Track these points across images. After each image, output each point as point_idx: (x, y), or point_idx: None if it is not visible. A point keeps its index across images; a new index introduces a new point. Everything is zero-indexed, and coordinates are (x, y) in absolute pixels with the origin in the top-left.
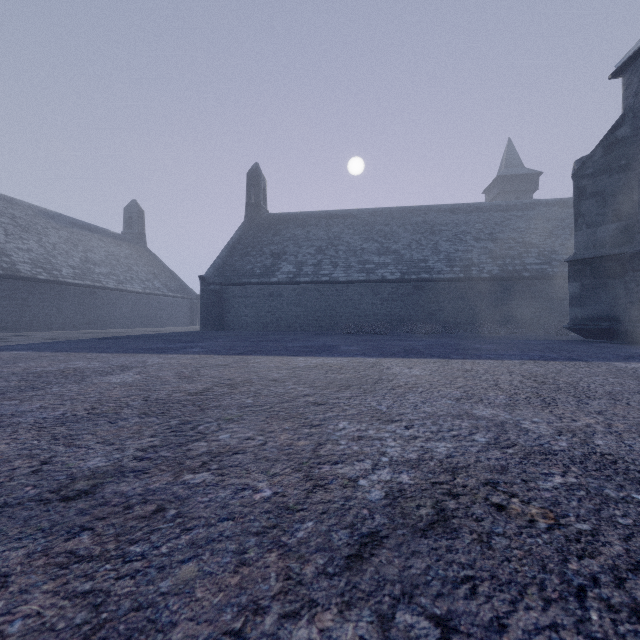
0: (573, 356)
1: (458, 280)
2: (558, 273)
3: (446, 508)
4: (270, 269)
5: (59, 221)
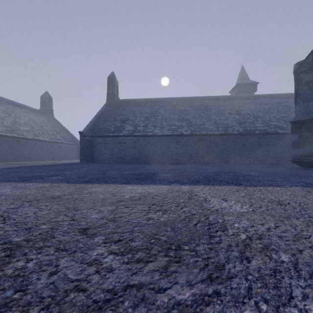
0: None
1: (221, 135)
2: (273, 131)
3: None
4: (119, 128)
5: (0, 101)
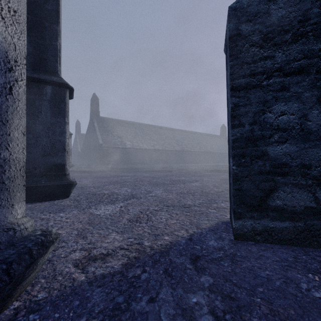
0: None
1: None
2: None
3: None
4: None
5: (209, 136)
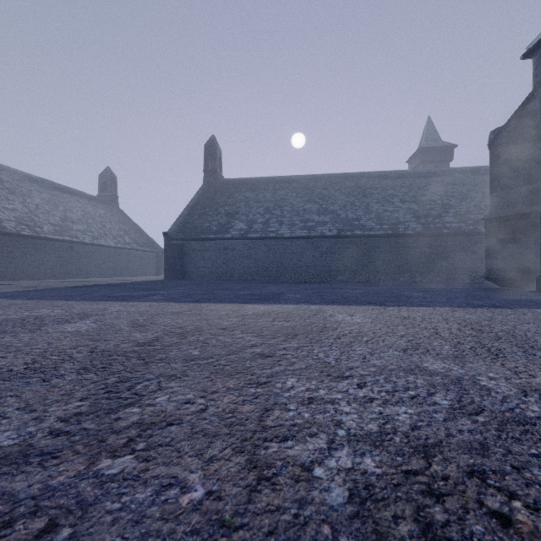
0: (496, 303)
1: (387, 236)
2: (473, 230)
3: (433, 521)
4: (225, 226)
5: (42, 185)
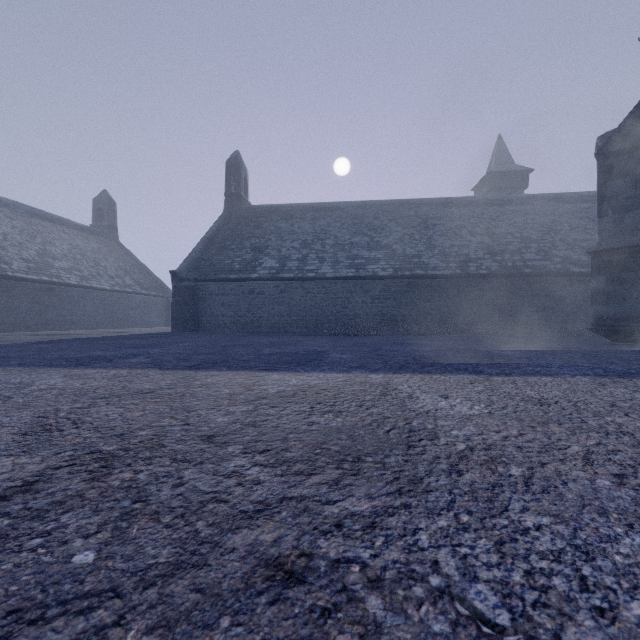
0: None
1: (455, 277)
2: (561, 270)
3: None
4: (250, 264)
5: (15, 210)
